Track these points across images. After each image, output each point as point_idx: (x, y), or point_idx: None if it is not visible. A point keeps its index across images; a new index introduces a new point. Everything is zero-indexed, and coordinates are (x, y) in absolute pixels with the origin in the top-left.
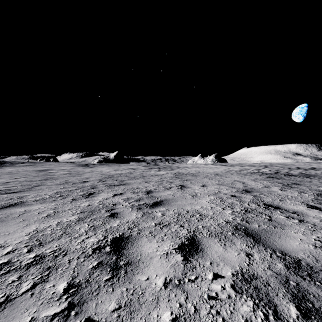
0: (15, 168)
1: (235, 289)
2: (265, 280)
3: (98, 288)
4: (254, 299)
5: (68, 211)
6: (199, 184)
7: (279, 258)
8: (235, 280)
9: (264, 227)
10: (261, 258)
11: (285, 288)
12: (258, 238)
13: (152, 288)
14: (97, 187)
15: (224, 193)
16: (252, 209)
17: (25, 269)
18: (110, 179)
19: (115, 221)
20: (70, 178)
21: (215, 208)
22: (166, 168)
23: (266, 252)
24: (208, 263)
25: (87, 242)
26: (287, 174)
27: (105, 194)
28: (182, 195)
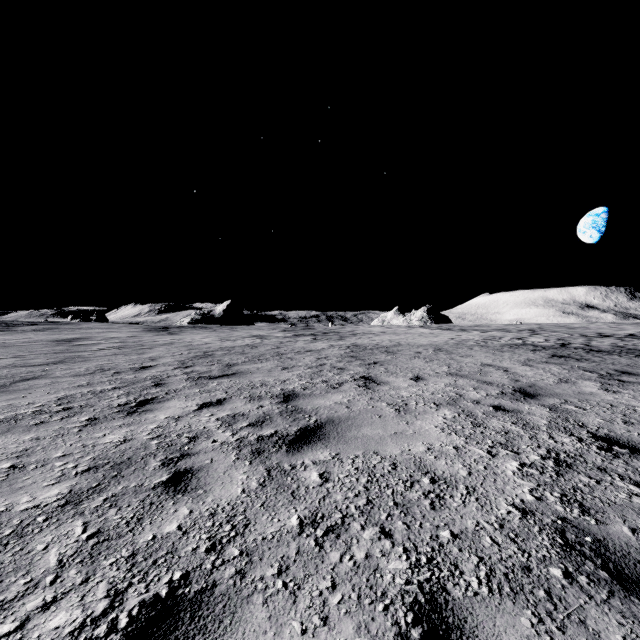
0: (13, 335)
1: None
2: None
3: None
4: None
5: (54, 462)
6: (406, 375)
7: None
8: None
9: None
10: None
11: None
12: None
13: None
14: (168, 382)
15: (472, 400)
16: (572, 455)
17: None
18: (204, 361)
19: (176, 507)
20: (115, 358)
21: (468, 451)
22: (329, 335)
23: None
24: None
25: (32, 638)
26: (589, 348)
27: (179, 405)
28: (372, 406)
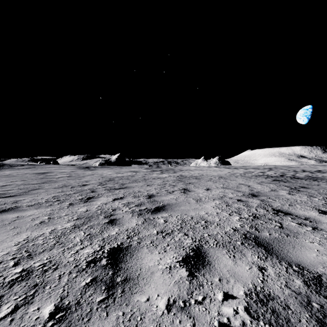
0: (14, 170)
1: (249, 313)
2: (283, 301)
3: (90, 312)
4: (274, 326)
5: (63, 217)
6: (203, 188)
7: (297, 273)
8: (249, 302)
9: (276, 236)
10: (276, 273)
11: (307, 311)
12: (270, 249)
13: (152, 312)
14: (97, 191)
15: (229, 197)
16: (261, 215)
17: (8, 288)
18: (111, 182)
19: (114, 228)
20: (69, 181)
21: (221, 214)
22: (169, 170)
23: (281, 266)
24: (217, 279)
25: (81, 254)
26: (293, 177)
27: (104, 199)
28: (186, 199)
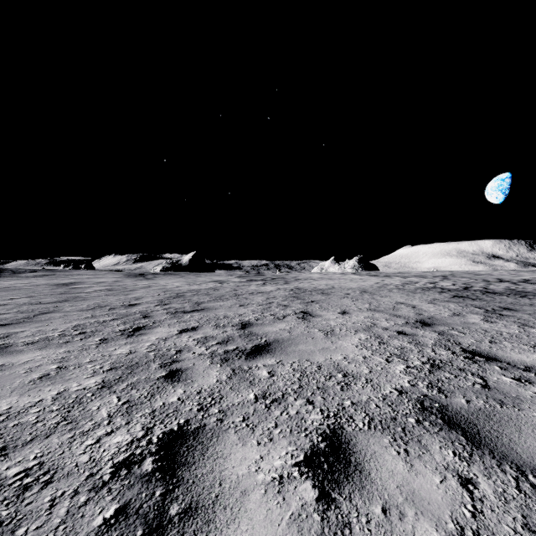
0: (19, 280)
1: None
2: None
3: None
4: None
5: (86, 365)
6: (336, 310)
7: None
8: None
9: (480, 405)
10: (499, 492)
11: None
12: (475, 434)
13: None
14: (153, 315)
15: (383, 327)
16: (444, 361)
17: None
18: (178, 300)
19: (175, 389)
20: (108, 298)
21: (372, 359)
22: (277, 280)
23: (505, 475)
24: (378, 509)
25: (106, 446)
26: (486, 291)
27: (164, 330)
28: (307, 331)
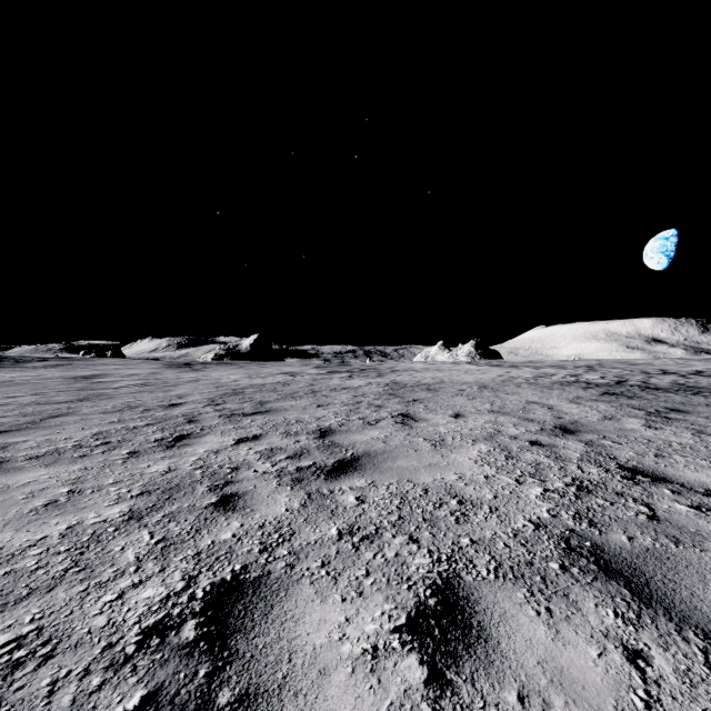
0: (24, 372)
1: None
2: None
3: None
4: None
5: (108, 488)
6: (446, 412)
7: None
8: None
9: (647, 544)
10: (681, 671)
11: None
12: (643, 586)
13: None
14: (201, 419)
15: (510, 435)
16: (595, 483)
17: None
18: (235, 398)
19: (229, 521)
20: (141, 396)
21: (497, 480)
22: (367, 372)
23: (689, 646)
24: (512, 697)
25: (131, 603)
26: (646, 386)
27: (216, 440)
28: (409, 441)
